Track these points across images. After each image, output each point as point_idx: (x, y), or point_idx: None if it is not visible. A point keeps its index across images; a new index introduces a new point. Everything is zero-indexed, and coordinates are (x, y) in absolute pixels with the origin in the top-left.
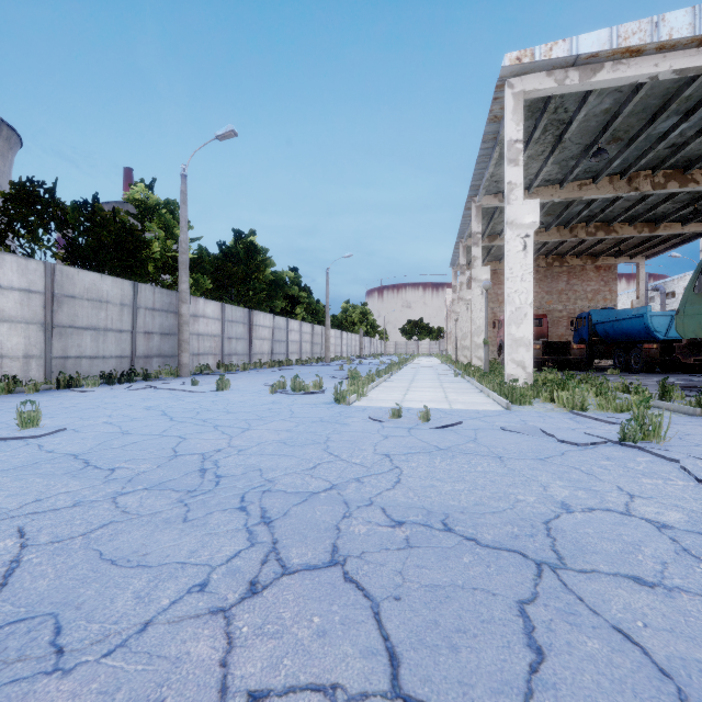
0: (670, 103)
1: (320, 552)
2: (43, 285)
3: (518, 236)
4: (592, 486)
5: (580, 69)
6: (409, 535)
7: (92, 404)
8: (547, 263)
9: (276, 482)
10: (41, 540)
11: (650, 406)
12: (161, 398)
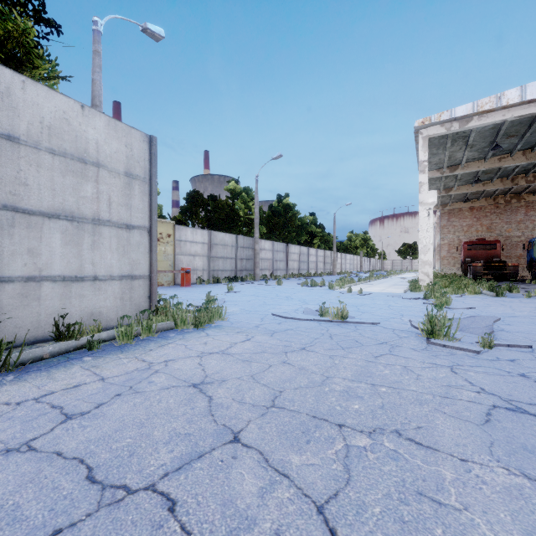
0: (535, 120)
1: (315, 304)
2: (207, 240)
3: (425, 209)
4: (389, 303)
5: (459, 121)
6: (333, 304)
7: (236, 287)
8: (505, 201)
9: (306, 299)
10: (265, 301)
11: (477, 293)
12: (258, 287)
